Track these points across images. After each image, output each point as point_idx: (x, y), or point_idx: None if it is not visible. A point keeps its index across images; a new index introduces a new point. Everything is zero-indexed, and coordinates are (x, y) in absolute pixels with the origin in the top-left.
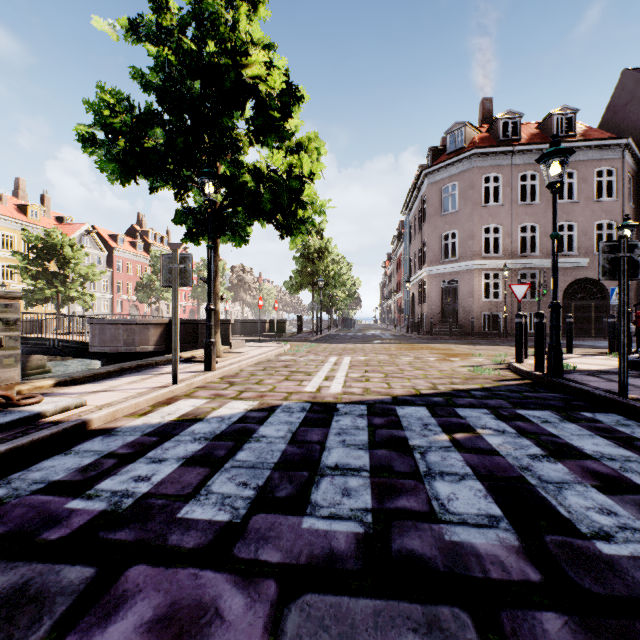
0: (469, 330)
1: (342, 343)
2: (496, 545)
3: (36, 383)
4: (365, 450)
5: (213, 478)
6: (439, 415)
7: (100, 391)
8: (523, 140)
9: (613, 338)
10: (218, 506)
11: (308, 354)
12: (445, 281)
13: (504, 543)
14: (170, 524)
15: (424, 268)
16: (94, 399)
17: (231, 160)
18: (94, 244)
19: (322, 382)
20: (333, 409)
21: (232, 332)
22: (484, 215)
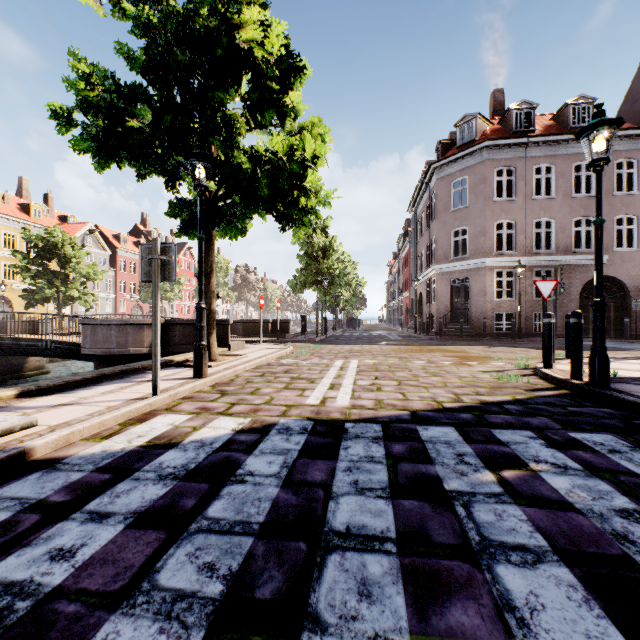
0: (480, 331)
1: (348, 344)
2: None
3: None
4: (386, 499)
5: (167, 554)
6: (474, 440)
7: (65, 404)
8: (537, 131)
9: None
10: (160, 621)
11: (312, 357)
12: (455, 279)
13: None
14: None
15: (433, 266)
16: (52, 416)
17: (223, 138)
18: (97, 244)
19: (327, 392)
20: (340, 430)
21: (234, 332)
22: (496, 210)
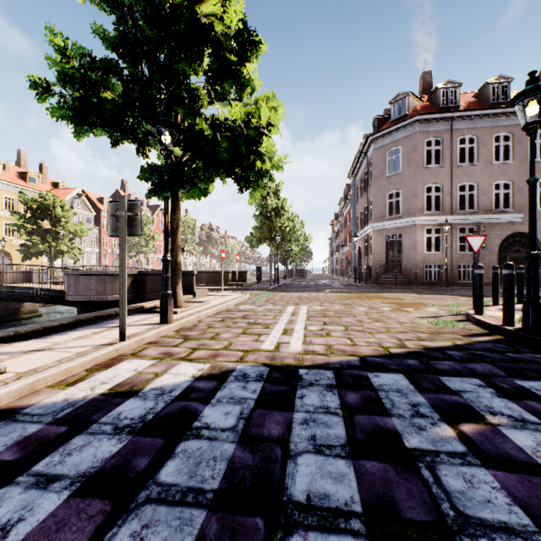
0: (412, 280)
1: (297, 292)
2: None
3: None
4: (346, 460)
5: (109, 534)
6: (425, 388)
7: (38, 350)
8: (461, 107)
9: None
10: None
11: (266, 303)
12: (389, 236)
13: None
14: None
15: (370, 224)
16: (22, 362)
17: (186, 106)
18: (84, 206)
19: (281, 337)
20: (295, 377)
21: (199, 281)
22: (426, 176)
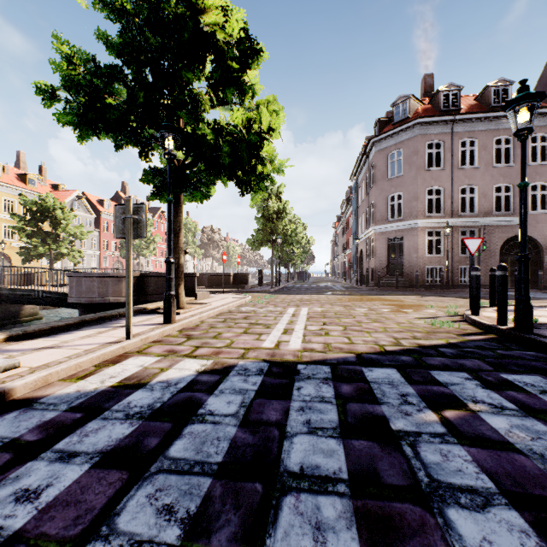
0: (413, 282)
1: (299, 294)
2: None
3: None
4: (337, 439)
5: (127, 496)
6: (415, 381)
7: (47, 347)
8: (463, 110)
9: None
10: None
11: (267, 305)
12: (391, 238)
13: None
14: None
15: (372, 227)
16: (34, 358)
17: (189, 112)
18: (84, 208)
19: (281, 336)
20: (293, 371)
21: (200, 284)
22: (427, 178)
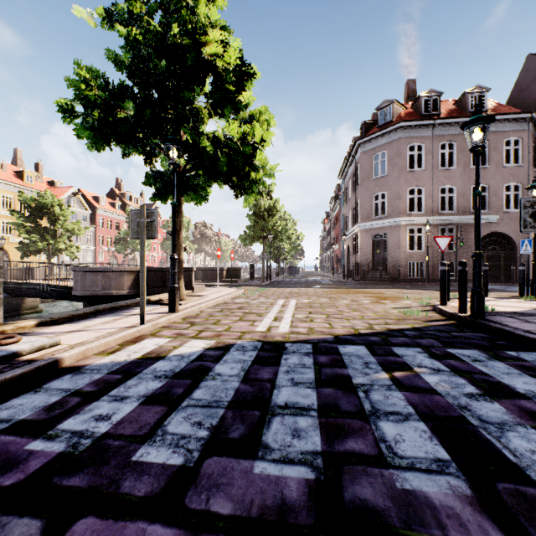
0: (396, 276)
1: (288, 288)
2: (449, 494)
3: (19, 324)
4: (312, 388)
5: (170, 417)
6: (378, 354)
7: (75, 331)
8: (442, 115)
9: (523, 283)
10: (172, 448)
11: (259, 297)
12: (376, 235)
13: (457, 492)
14: (124, 468)
15: (358, 224)
16: (69, 338)
17: (192, 128)
18: (80, 204)
19: (272, 322)
20: (282, 348)
21: (195, 278)
22: (409, 179)
